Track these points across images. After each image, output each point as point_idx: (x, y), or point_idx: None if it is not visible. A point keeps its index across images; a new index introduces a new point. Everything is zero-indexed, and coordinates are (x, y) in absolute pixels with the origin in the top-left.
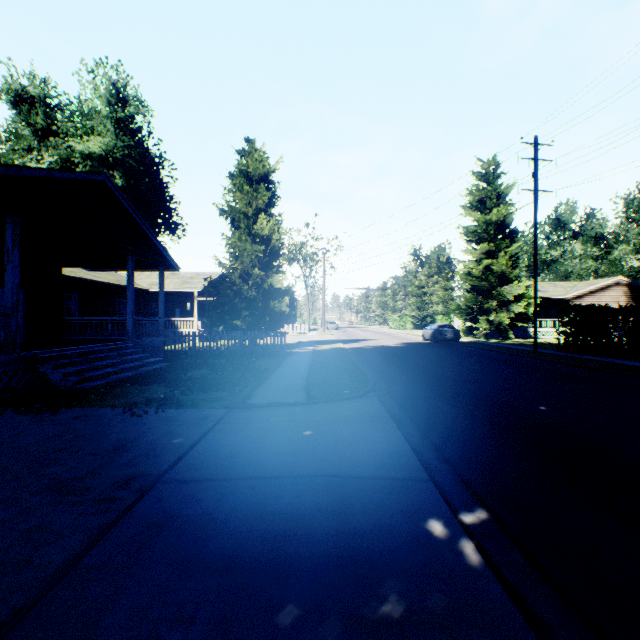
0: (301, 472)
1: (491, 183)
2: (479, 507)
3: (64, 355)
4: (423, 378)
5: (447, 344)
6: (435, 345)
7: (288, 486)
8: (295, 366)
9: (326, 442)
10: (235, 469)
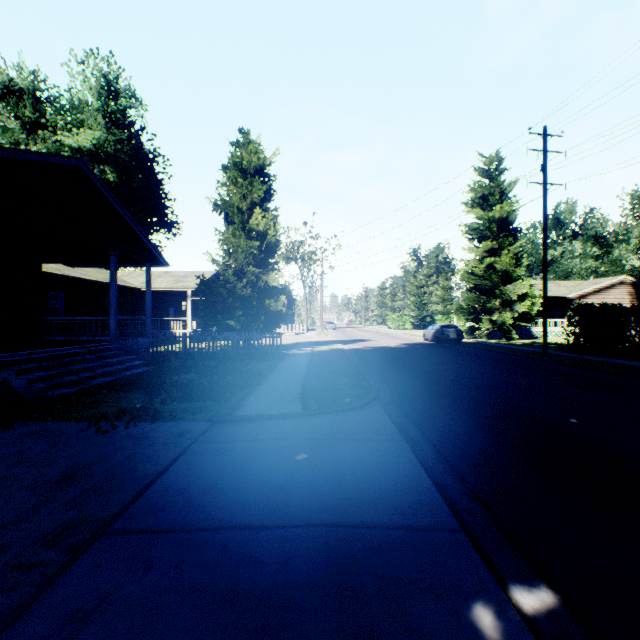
0: (292, 519)
1: (494, 179)
2: (538, 579)
3: (33, 359)
4: (430, 383)
5: (450, 345)
6: (437, 346)
7: (273, 543)
8: (291, 369)
9: (324, 470)
10: (206, 513)
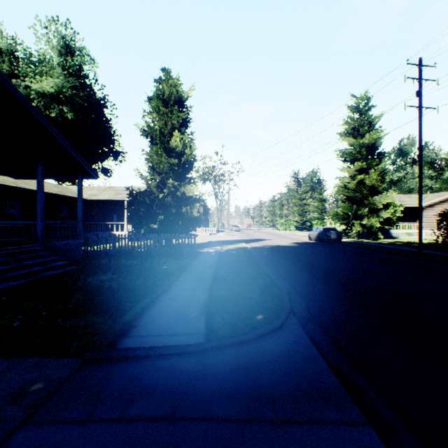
0: None
1: (363, 114)
2: None
3: None
4: (338, 287)
5: (331, 244)
6: (322, 245)
7: None
8: (201, 270)
9: None
10: None
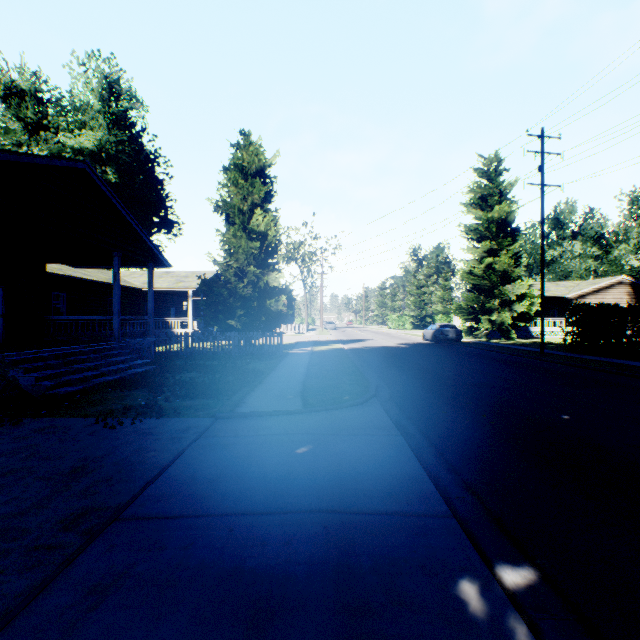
0: (293, 506)
1: (493, 180)
2: (521, 559)
3: (39, 357)
4: (428, 382)
5: (449, 344)
6: (437, 345)
7: (276, 527)
8: (291, 368)
9: (324, 462)
10: (212, 501)
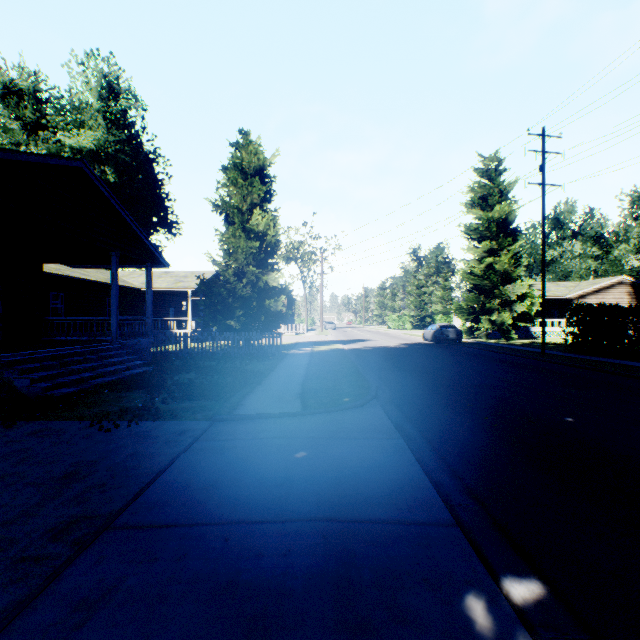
0: (291, 514)
1: (493, 180)
2: (529, 571)
3: (35, 358)
4: (429, 383)
5: (449, 345)
6: (437, 346)
7: (273, 537)
8: (291, 369)
9: (323, 467)
10: (207, 508)
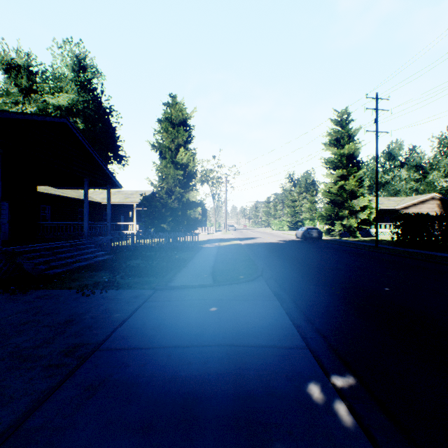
0: (207, 342)
1: (344, 127)
2: (347, 372)
3: (36, 250)
4: (297, 266)
5: (313, 241)
6: (305, 242)
7: (197, 354)
8: (205, 257)
9: (227, 317)
10: (156, 339)
